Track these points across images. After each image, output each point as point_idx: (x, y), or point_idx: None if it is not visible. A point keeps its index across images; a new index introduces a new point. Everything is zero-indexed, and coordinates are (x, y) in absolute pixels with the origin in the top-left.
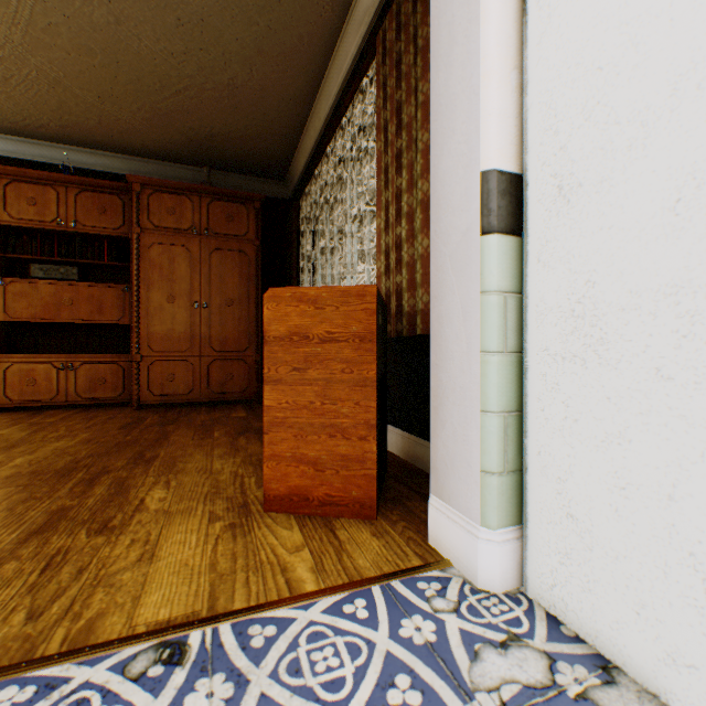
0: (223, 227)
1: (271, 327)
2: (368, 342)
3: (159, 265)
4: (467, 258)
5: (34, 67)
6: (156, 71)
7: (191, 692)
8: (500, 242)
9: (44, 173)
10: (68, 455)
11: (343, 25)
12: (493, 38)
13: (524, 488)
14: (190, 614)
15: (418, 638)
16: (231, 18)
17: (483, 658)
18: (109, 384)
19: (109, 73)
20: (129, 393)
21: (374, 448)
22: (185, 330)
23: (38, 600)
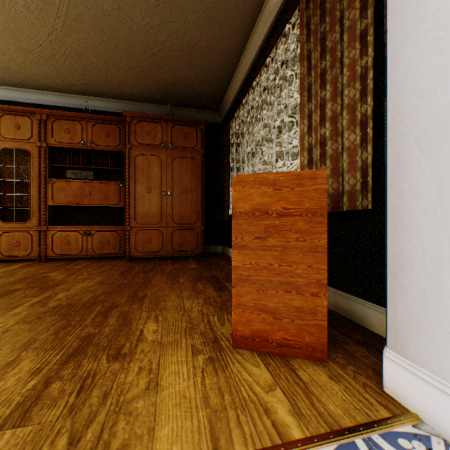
0: (180, 142)
1: (238, 204)
2: (319, 216)
3: (141, 168)
4: (443, 135)
5: (69, 46)
6: (141, 40)
7: None
8: None
9: (74, 113)
10: (90, 292)
11: None
12: None
13: None
14: None
15: None
16: None
17: None
18: (111, 244)
19: (112, 45)
20: (123, 250)
21: (324, 303)
22: (157, 210)
23: (75, 424)
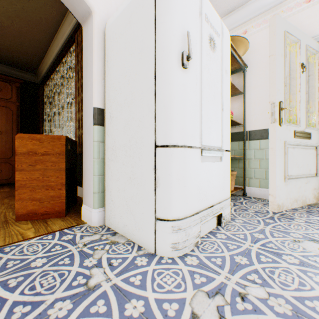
0: None
1: (19, 149)
2: (62, 155)
3: None
4: (90, 131)
5: None
6: None
7: None
8: (98, 128)
9: None
10: None
11: (63, 21)
12: (96, 70)
13: (105, 196)
14: None
15: (67, 238)
16: None
17: (84, 238)
18: None
19: None
20: None
21: (65, 192)
22: None
23: None
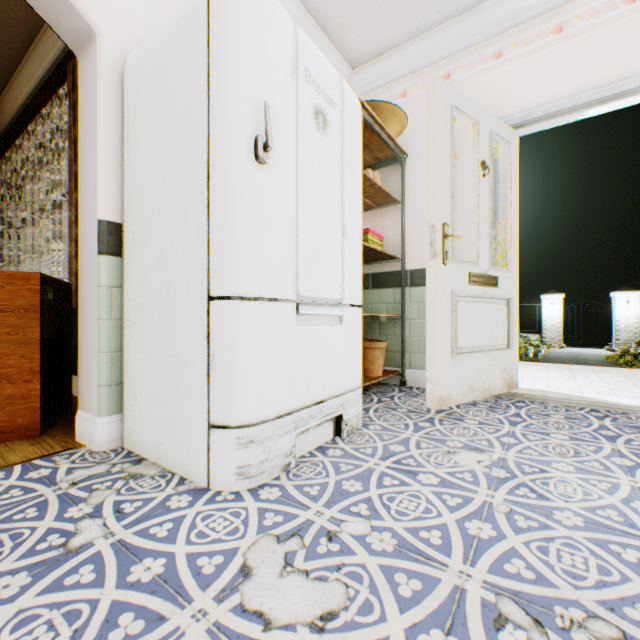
0: None
1: None
2: (34, 312)
3: None
4: (93, 266)
5: None
6: None
7: None
8: (110, 260)
9: None
10: None
11: (43, 28)
12: (105, 148)
13: (124, 391)
14: None
15: (38, 476)
16: None
17: (76, 472)
18: None
19: None
20: None
21: (39, 387)
22: None
23: None
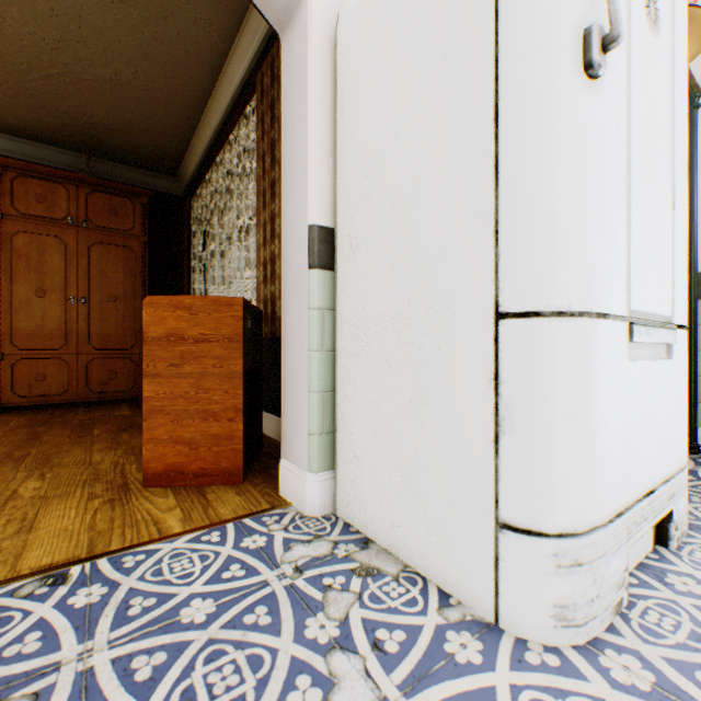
0: (105, 220)
1: (150, 328)
2: (236, 342)
3: (26, 255)
4: (301, 284)
5: None
6: (23, 51)
7: (74, 595)
8: (320, 275)
9: None
10: None
11: (230, 51)
12: (315, 134)
13: (336, 443)
14: (71, 558)
15: (253, 545)
16: (113, 21)
17: (294, 548)
18: None
19: None
20: None
21: (241, 427)
22: (59, 326)
23: None
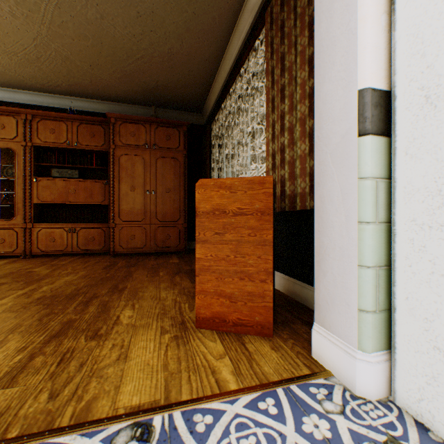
0: (164, 143)
1: (201, 205)
2: (267, 215)
3: (125, 168)
4: (345, 154)
5: (54, 50)
6: (124, 47)
7: None
8: (373, 141)
9: (59, 114)
10: (73, 285)
11: (242, 8)
12: None
13: (392, 323)
14: (152, 402)
15: (317, 434)
16: (170, 9)
17: None
18: (96, 241)
19: (96, 50)
20: (108, 246)
21: (271, 288)
22: (141, 208)
23: (55, 385)
